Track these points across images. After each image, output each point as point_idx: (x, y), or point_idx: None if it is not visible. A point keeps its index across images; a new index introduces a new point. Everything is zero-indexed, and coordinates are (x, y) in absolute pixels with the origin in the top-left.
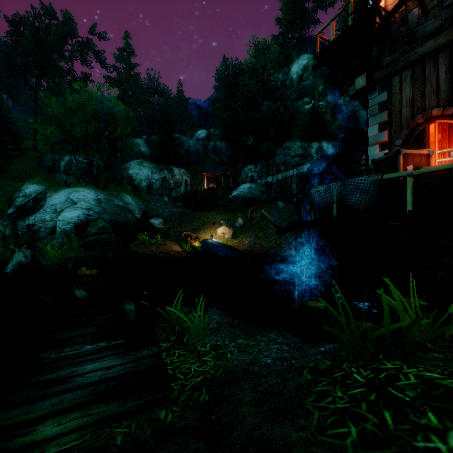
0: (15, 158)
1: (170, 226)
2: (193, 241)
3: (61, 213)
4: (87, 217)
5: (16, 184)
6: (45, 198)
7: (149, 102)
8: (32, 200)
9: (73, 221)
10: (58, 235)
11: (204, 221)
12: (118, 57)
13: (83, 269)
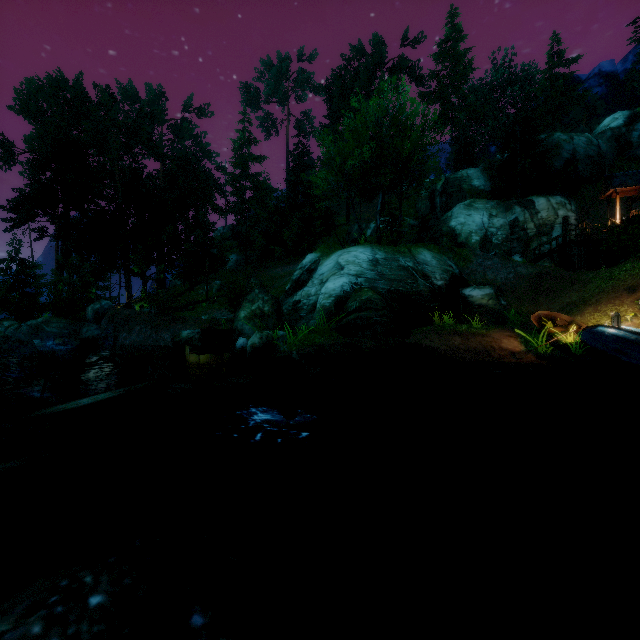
0: (328, 238)
1: (509, 303)
2: (559, 330)
3: (325, 283)
4: (353, 287)
5: None
6: (317, 267)
7: (494, 107)
8: (305, 272)
9: (334, 294)
10: (316, 313)
11: (601, 285)
12: (438, 56)
13: (187, 350)
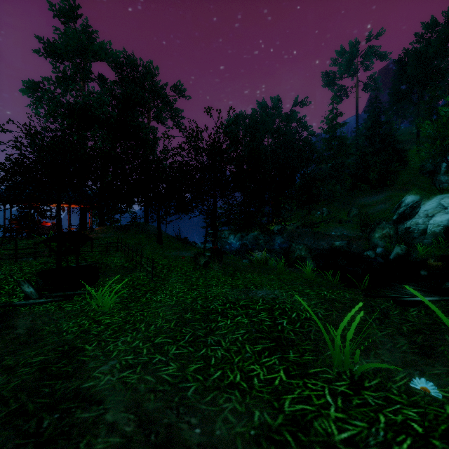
0: (401, 171)
1: None
2: None
3: (432, 218)
4: None
5: (400, 194)
6: (419, 206)
7: None
8: (409, 208)
9: (442, 225)
10: (428, 236)
11: None
12: None
13: (430, 260)
